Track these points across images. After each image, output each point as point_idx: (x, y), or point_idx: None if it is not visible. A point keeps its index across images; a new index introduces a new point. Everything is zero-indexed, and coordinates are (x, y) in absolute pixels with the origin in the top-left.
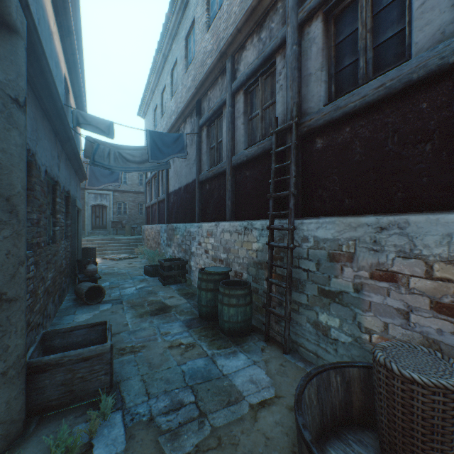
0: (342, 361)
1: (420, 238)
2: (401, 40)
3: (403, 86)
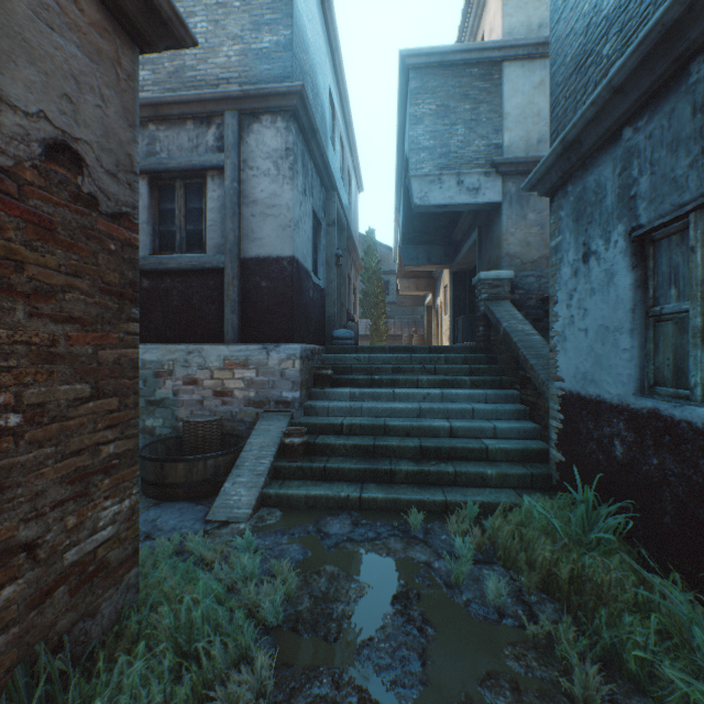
0: (166, 437)
1: (209, 358)
2: (203, 236)
3: (202, 268)
